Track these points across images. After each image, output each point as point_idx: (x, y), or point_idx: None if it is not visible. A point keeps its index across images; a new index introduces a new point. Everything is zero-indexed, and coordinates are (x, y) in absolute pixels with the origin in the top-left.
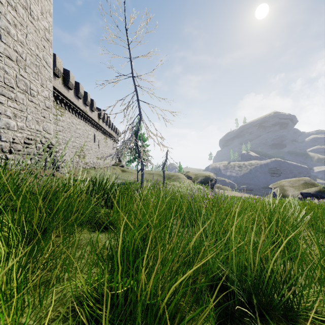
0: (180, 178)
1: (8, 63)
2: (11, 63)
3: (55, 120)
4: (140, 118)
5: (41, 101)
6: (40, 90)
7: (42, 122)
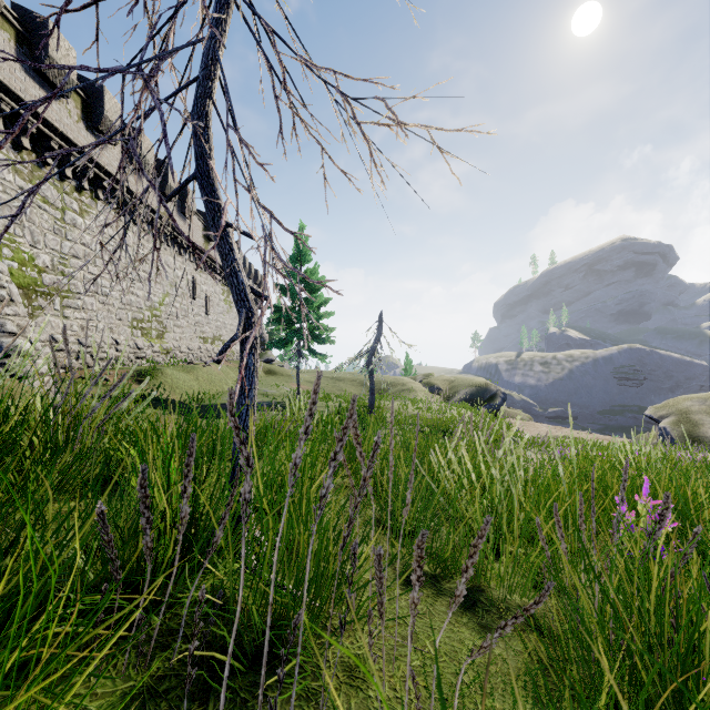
0: (411, 390)
1: None
2: None
3: (56, 223)
4: None
5: None
6: None
7: None
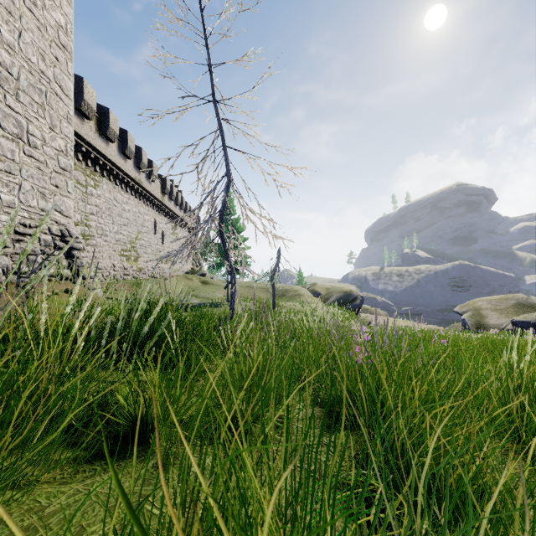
0: (301, 295)
1: None
2: None
3: (83, 195)
4: (229, 181)
5: (51, 158)
6: (49, 137)
7: (52, 196)
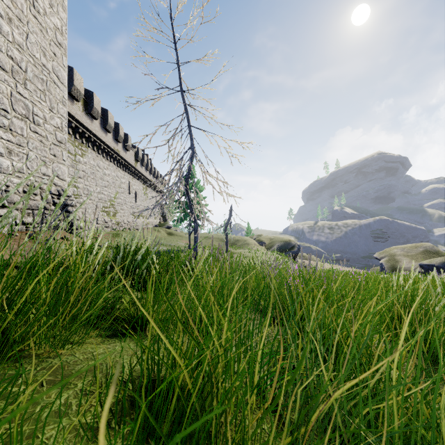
0: (249, 244)
1: None
2: (3, 74)
3: (72, 162)
4: (193, 152)
5: (50, 133)
6: (49, 117)
7: (51, 163)
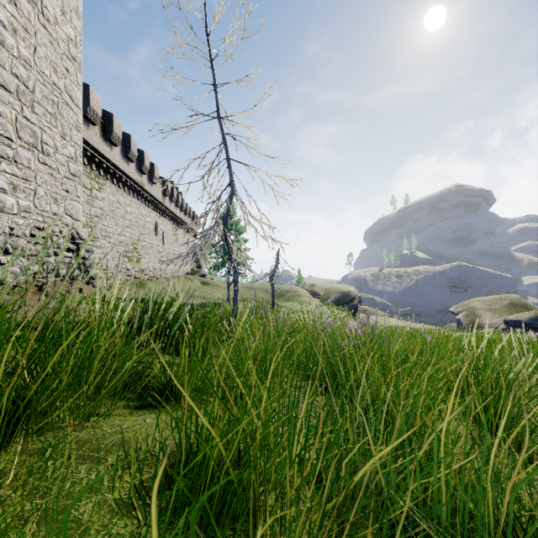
0: (300, 295)
1: (1, 95)
2: (7, 96)
3: (88, 198)
4: (233, 190)
5: (62, 164)
6: (61, 145)
7: (63, 200)
